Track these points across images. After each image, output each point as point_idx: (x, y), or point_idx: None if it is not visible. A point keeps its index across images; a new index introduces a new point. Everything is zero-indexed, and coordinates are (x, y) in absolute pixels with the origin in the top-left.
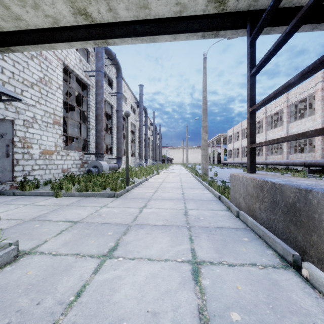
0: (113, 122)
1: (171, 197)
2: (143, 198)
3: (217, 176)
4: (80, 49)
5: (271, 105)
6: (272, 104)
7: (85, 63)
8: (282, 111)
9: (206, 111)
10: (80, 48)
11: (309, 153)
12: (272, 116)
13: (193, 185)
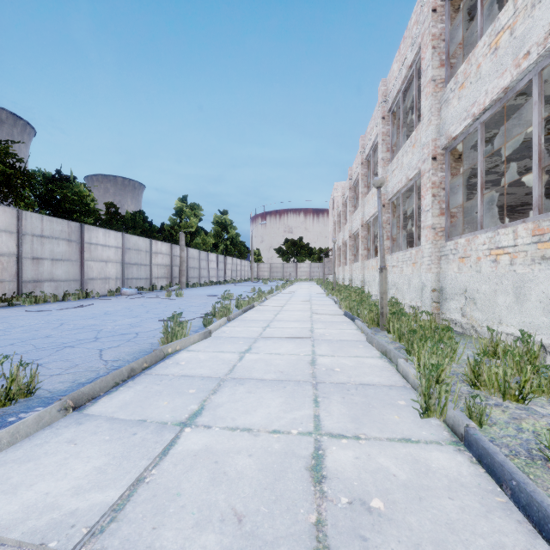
0: None
1: None
2: None
3: None
4: None
5: None
6: None
7: None
8: None
9: None
10: None
11: None
12: None
13: None
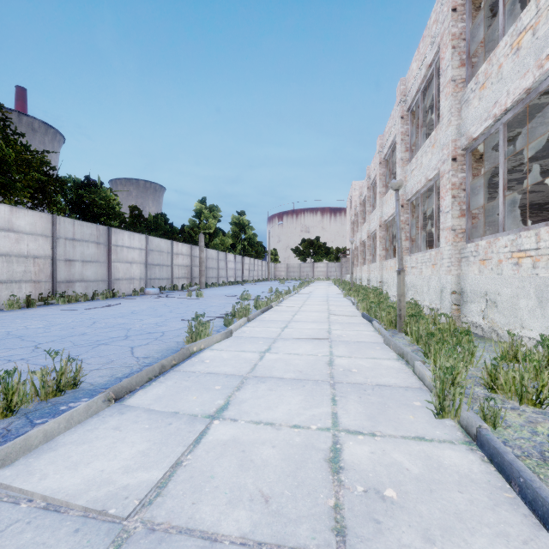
0: None
1: None
2: None
3: None
4: None
5: None
6: None
7: None
8: None
9: None
10: None
11: None
12: None
13: None
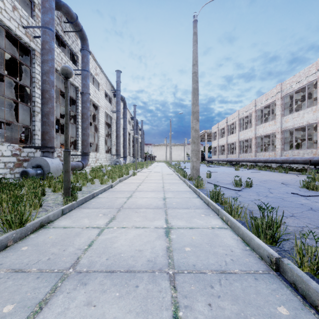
0: (78, 109)
1: (137, 254)
2: (46, 272)
3: (211, 178)
4: (27, 5)
5: (261, 98)
6: (262, 96)
7: (26, 15)
8: (272, 105)
9: (197, 92)
10: (27, 4)
11: (308, 149)
12: (261, 111)
13: (183, 198)
